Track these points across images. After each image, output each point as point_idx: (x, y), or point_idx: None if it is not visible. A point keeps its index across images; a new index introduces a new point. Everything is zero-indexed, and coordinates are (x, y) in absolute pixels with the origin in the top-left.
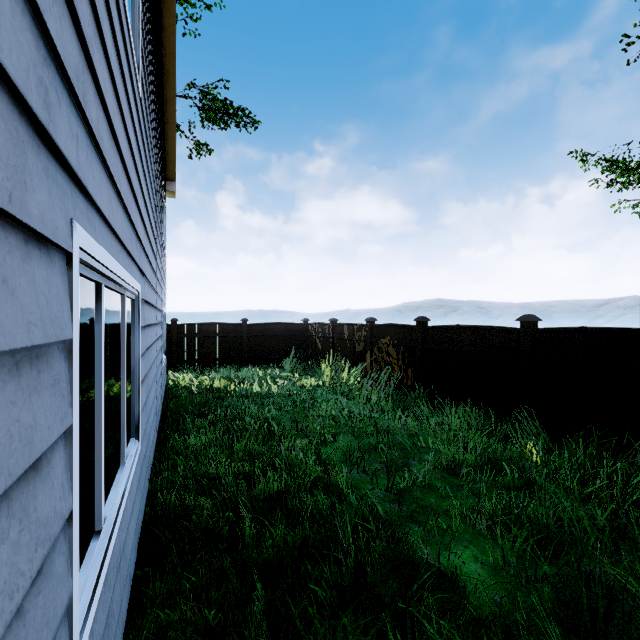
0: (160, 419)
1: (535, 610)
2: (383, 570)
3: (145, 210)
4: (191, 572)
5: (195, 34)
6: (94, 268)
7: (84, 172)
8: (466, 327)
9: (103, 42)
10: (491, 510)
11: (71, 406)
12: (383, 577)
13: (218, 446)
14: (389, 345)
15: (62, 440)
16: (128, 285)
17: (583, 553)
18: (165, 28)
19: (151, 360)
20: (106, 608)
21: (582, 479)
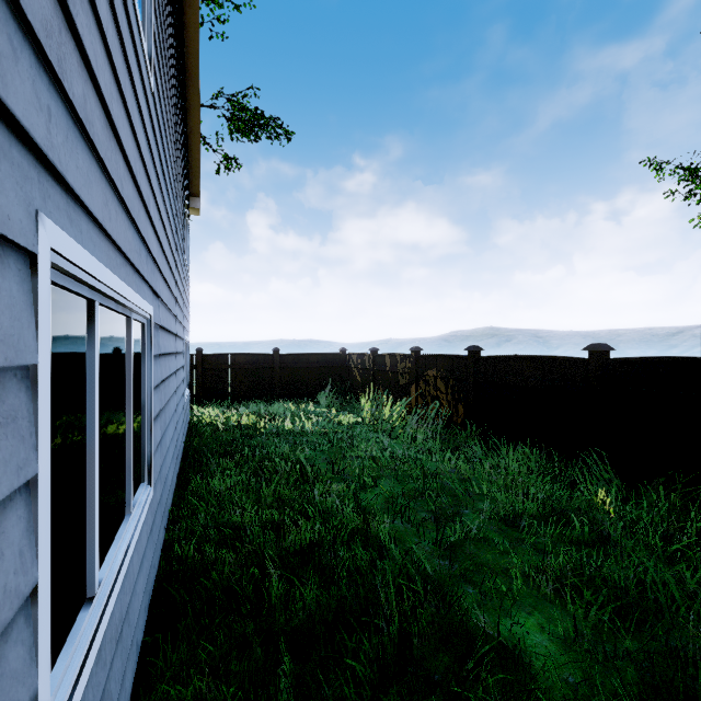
0: (182, 459)
1: (616, 694)
2: (432, 641)
3: (160, 223)
4: (208, 640)
5: (223, 37)
6: (80, 280)
7: (60, 156)
8: (525, 357)
9: (94, 8)
10: (558, 569)
11: (36, 450)
12: (432, 649)
13: (244, 490)
14: (437, 378)
15: (22, 495)
16: (135, 306)
17: (673, 626)
18: (187, 26)
19: (169, 393)
20: (98, 692)
21: (664, 534)
